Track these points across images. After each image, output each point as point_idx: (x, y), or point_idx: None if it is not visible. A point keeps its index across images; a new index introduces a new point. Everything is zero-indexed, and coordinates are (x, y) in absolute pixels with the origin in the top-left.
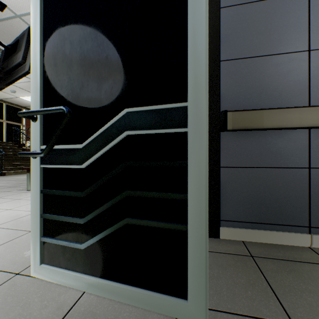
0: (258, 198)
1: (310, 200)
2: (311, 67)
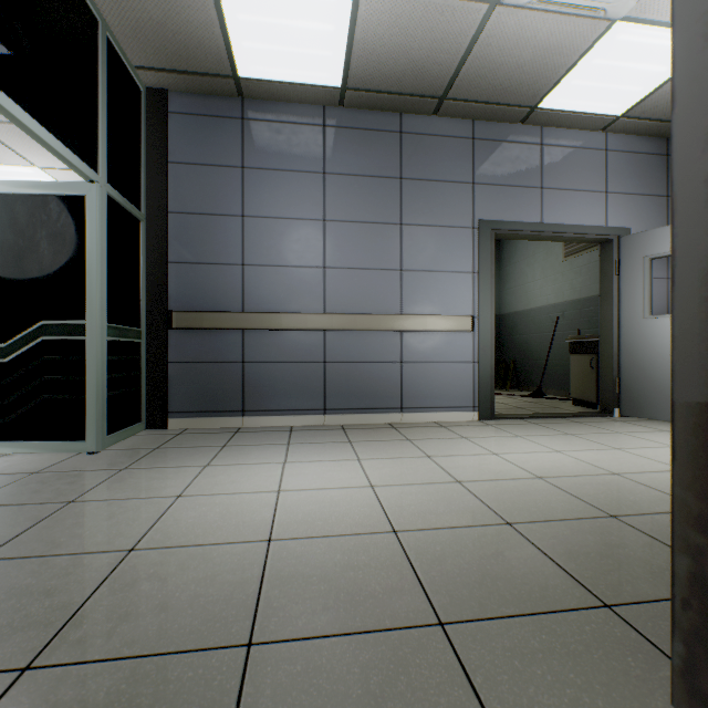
0: (203, 390)
1: (245, 389)
2: (245, 279)
